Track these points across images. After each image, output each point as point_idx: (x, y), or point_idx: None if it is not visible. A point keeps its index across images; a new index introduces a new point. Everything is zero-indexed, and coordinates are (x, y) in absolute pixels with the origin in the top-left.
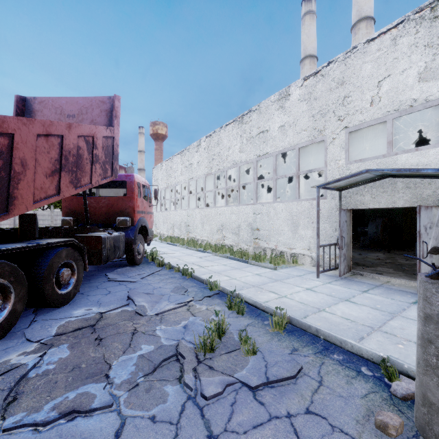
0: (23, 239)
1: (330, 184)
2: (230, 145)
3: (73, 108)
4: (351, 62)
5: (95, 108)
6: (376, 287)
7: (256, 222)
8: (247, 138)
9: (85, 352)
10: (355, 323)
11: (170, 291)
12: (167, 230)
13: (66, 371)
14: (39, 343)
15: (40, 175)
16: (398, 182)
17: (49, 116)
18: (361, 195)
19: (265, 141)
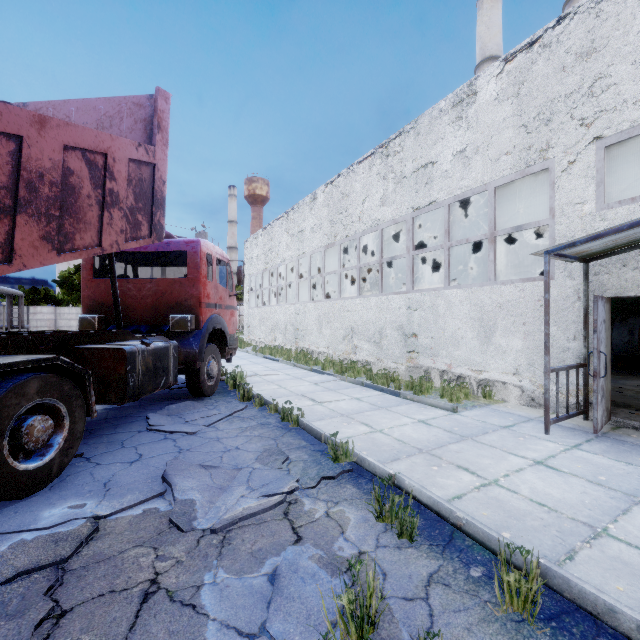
0: None
1: (576, 245)
2: (365, 194)
3: (88, 118)
4: (611, 7)
5: (125, 117)
6: None
7: (411, 323)
8: (396, 180)
9: None
10: None
11: (254, 458)
12: (265, 335)
13: None
14: None
15: None
16: None
17: None
18: (636, 270)
19: (428, 182)
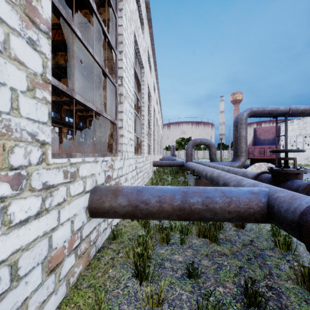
0: None
1: None
2: None
3: (267, 129)
4: None
5: (273, 128)
6: None
7: None
8: None
9: None
10: None
11: None
12: None
13: None
14: None
15: None
16: None
17: (260, 131)
18: None
19: None
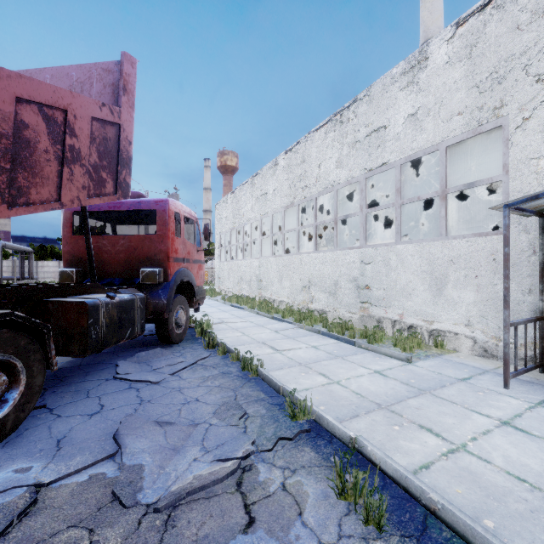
0: None
1: (539, 197)
2: (321, 158)
3: (62, 84)
4: None
5: (94, 82)
6: None
7: (364, 276)
8: (350, 145)
9: None
10: None
11: (212, 412)
12: (232, 286)
13: None
14: None
15: None
16: None
17: None
18: None
19: (380, 145)
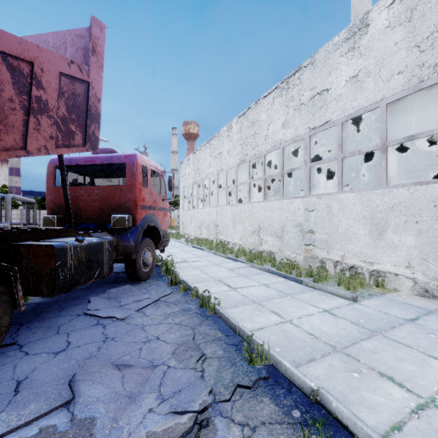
0: None
1: None
2: (269, 121)
3: None
4: None
5: (68, 47)
6: None
7: (308, 222)
8: (295, 107)
9: None
10: None
11: (171, 352)
12: (194, 230)
13: None
14: None
15: None
16: None
17: None
18: None
19: (323, 106)
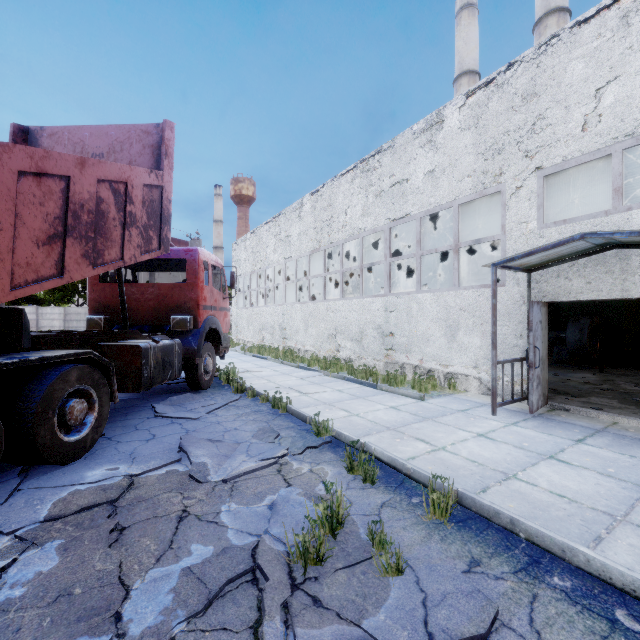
0: (6, 350)
1: (515, 260)
2: (347, 204)
3: (101, 142)
4: (548, 60)
5: (134, 143)
6: (597, 433)
7: (388, 324)
8: (375, 194)
9: (86, 559)
10: (578, 505)
11: (251, 435)
12: (253, 335)
13: (42, 603)
14: (11, 538)
15: (24, 241)
16: (633, 255)
17: None
18: (566, 279)
19: (403, 197)
